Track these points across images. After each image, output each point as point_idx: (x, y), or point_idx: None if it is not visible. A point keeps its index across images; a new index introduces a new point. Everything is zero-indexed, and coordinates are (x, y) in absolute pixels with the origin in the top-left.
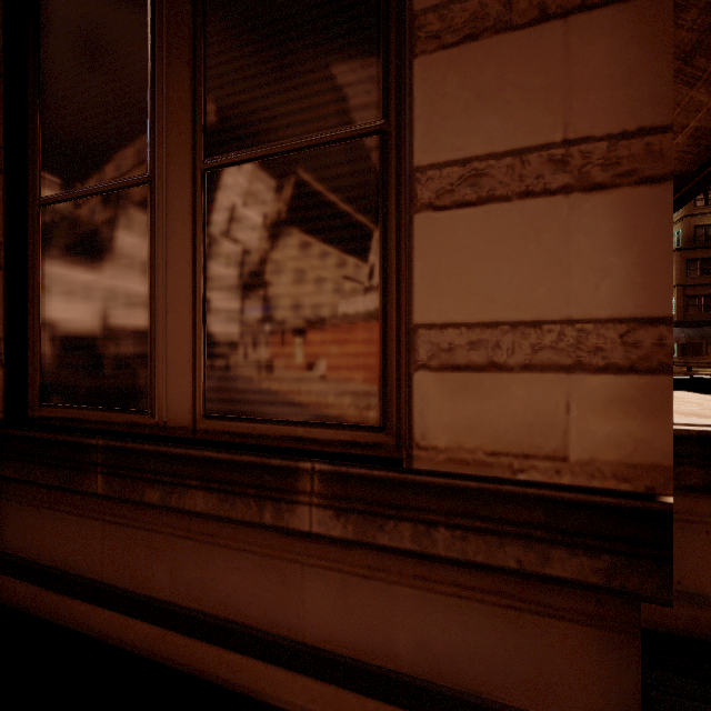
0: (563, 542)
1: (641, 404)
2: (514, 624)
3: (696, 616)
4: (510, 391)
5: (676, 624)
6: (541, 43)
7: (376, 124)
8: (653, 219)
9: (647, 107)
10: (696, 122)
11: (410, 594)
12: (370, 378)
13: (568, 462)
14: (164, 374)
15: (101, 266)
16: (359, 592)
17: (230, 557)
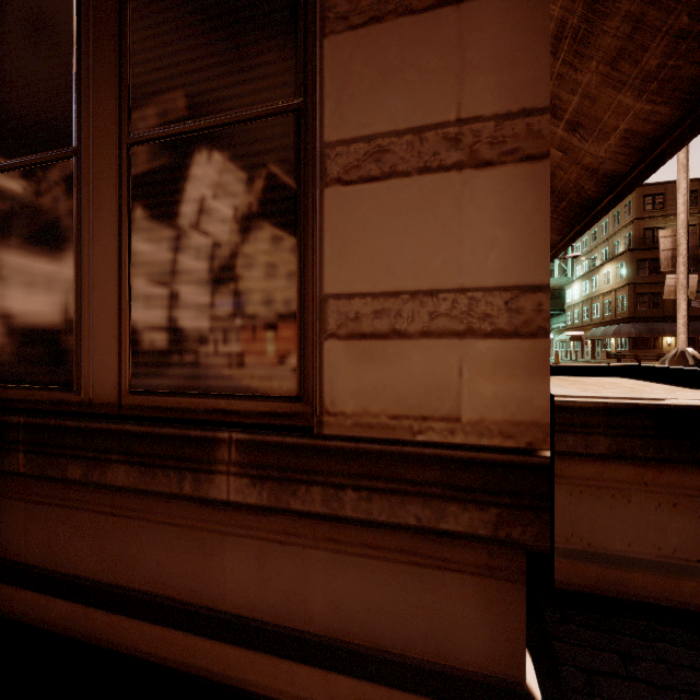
0: (457, 498)
1: (523, 366)
2: (417, 580)
3: (603, 574)
4: (410, 357)
5: (586, 583)
6: (437, 28)
7: (294, 103)
8: (533, 194)
9: (528, 90)
10: (625, 125)
11: (323, 557)
12: (288, 349)
13: (461, 422)
14: (90, 351)
15: (26, 241)
16: (276, 558)
17: (153, 530)
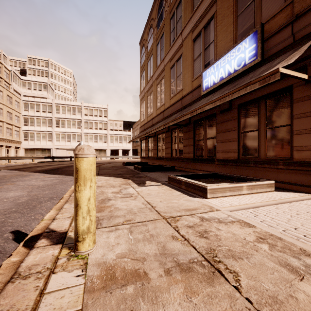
0: (310, 167)
1: None
2: (306, 176)
3: None
4: (304, 152)
5: None
6: (307, 119)
7: (289, 124)
8: None
9: None
10: None
11: (293, 174)
12: (289, 152)
13: (310, 159)
14: (260, 153)
15: (251, 140)
16: (287, 175)
17: (270, 172)
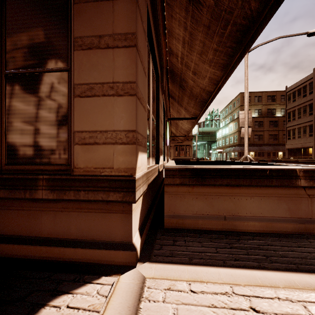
0: (112, 190)
1: (129, 152)
2: (103, 217)
3: (178, 221)
4: (100, 150)
5: (173, 225)
6: (107, 54)
7: (67, 68)
8: (132, 105)
9: (131, 76)
10: (208, 75)
11: (75, 214)
12: (65, 149)
13: (113, 169)
14: None
15: None
16: (60, 216)
17: (15, 213)
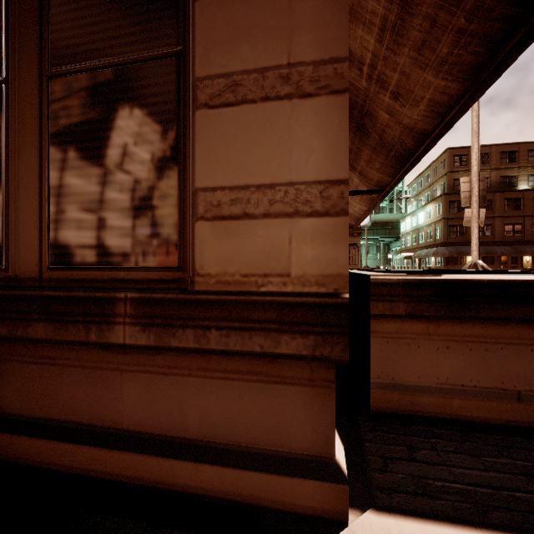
0: (288, 330)
1: (331, 236)
2: (262, 392)
3: (402, 398)
4: (256, 232)
5: (391, 406)
6: None
7: (175, 50)
8: (338, 117)
9: (335, 45)
10: (429, 95)
11: (196, 382)
12: (172, 232)
13: (290, 277)
14: (16, 237)
15: None
16: (161, 386)
17: (67, 372)
